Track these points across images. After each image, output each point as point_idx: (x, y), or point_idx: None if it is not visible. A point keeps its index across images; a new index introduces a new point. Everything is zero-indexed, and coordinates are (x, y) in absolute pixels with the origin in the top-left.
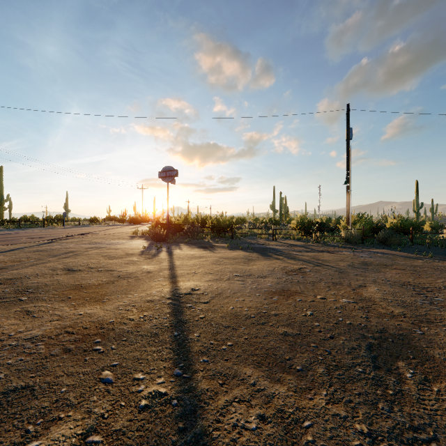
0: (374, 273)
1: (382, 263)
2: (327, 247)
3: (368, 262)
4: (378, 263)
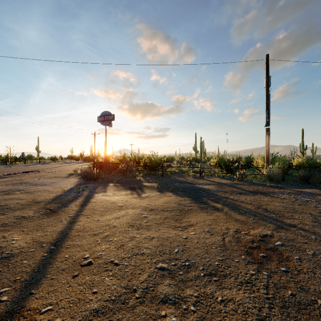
0: None
1: None
2: (255, 187)
3: None
4: None
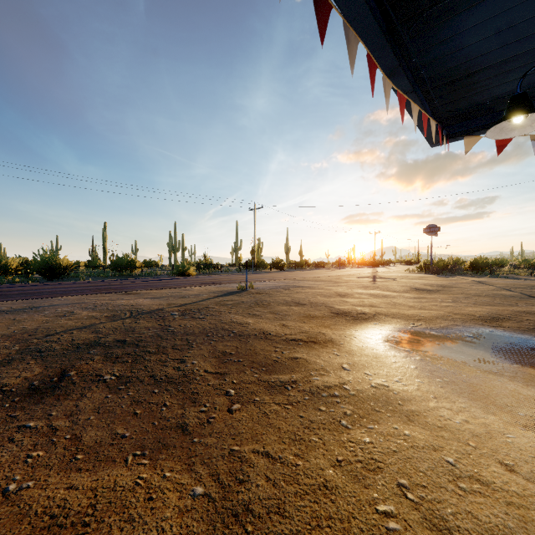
0: None
1: None
2: None
3: None
4: None
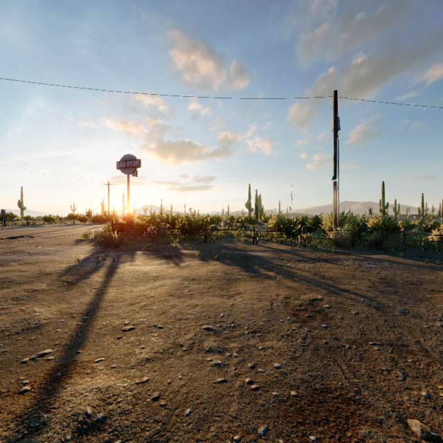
0: (418, 304)
1: (406, 279)
2: (319, 253)
3: (389, 279)
4: (403, 281)
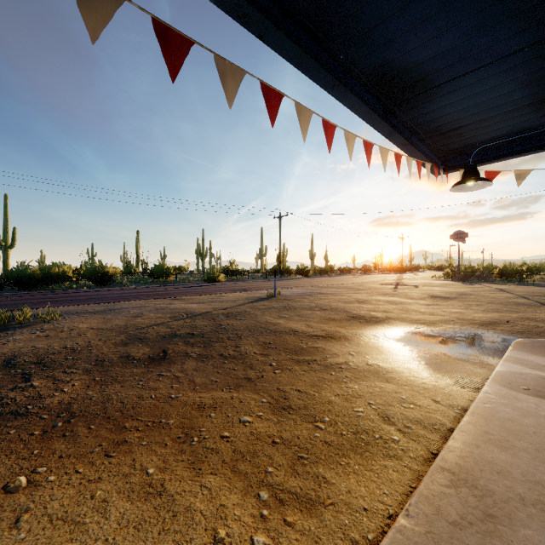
0: None
1: None
2: None
3: None
4: None
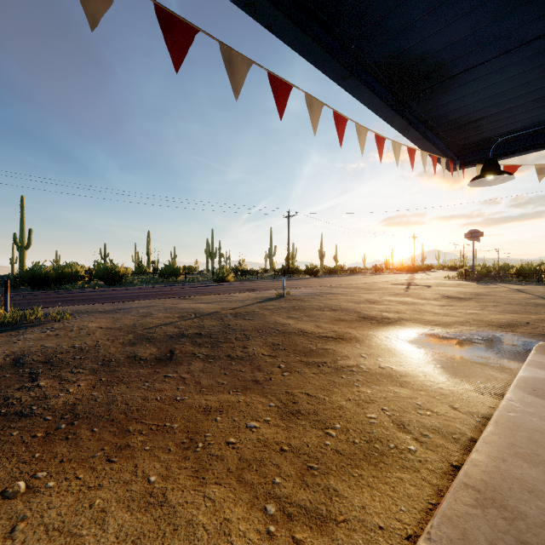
0: None
1: None
2: None
3: None
4: None
